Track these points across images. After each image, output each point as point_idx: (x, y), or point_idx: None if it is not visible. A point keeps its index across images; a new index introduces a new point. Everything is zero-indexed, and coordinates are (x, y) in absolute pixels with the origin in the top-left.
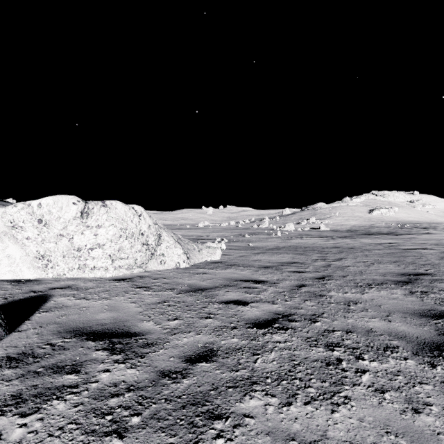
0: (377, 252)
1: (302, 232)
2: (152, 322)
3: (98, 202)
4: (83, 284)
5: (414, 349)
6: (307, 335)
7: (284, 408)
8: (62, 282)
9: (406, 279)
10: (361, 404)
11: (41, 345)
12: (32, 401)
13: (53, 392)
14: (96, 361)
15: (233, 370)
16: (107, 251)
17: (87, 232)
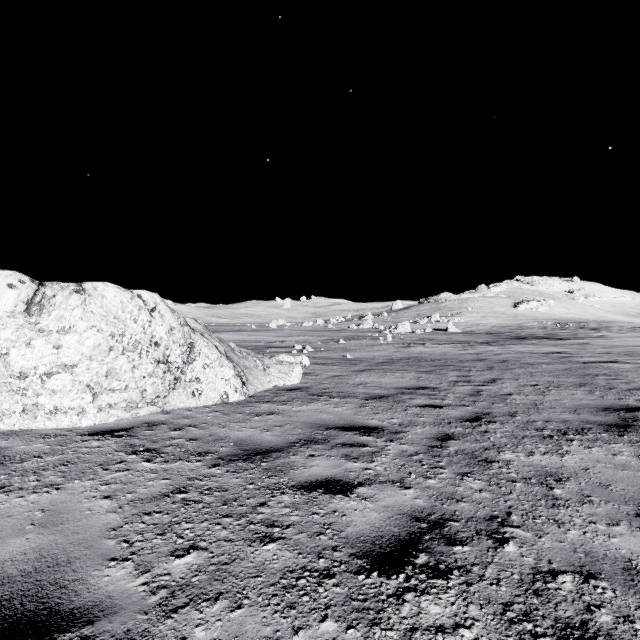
0: (545, 367)
1: (423, 335)
2: (132, 563)
3: (70, 284)
4: (22, 447)
5: None
6: (501, 594)
7: None
8: None
9: (618, 419)
10: None
11: None
12: None
13: None
14: None
15: None
16: (83, 378)
17: (39, 341)
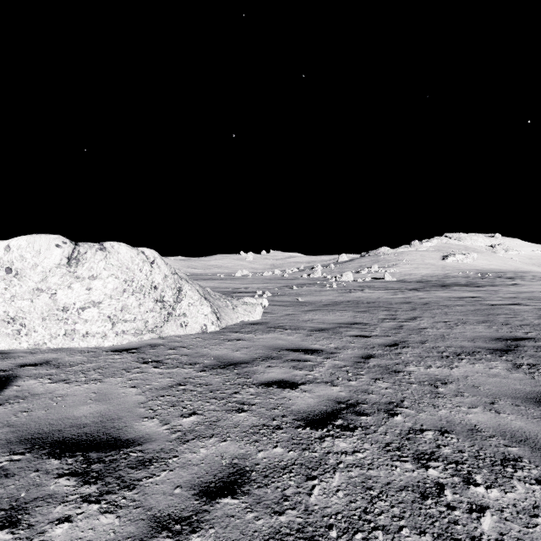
0: (458, 308)
1: (363, 283)
2: (157, 420)
3: (94, 244)
4: (68, 358)
5: None
6: (385, 439)
7: None
8: (39, 355)
9: (504, 346)
10: None
11: None
12: None
13: None
14: (53, 500)
15: (275, 511)
16: (106, 311)
17: (77, 285)
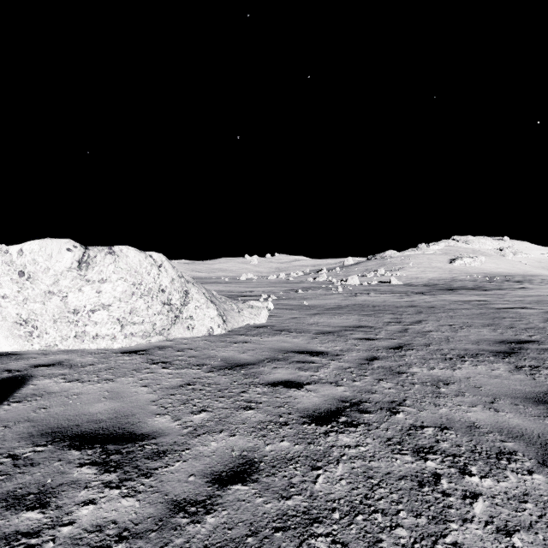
0: (464, 312)
1: (369, 286)
2: (169, 416)
3: (104, 248)
4: (80, 359)
5: (539, 456)
6: (387, 434)
7: None
8: (51, 356)
9: (507, 348)
10: None
11: None
12: None
13: None
14: (77, 485)
15: (282, 496)
16: (115, 314)
17: (87, 288)
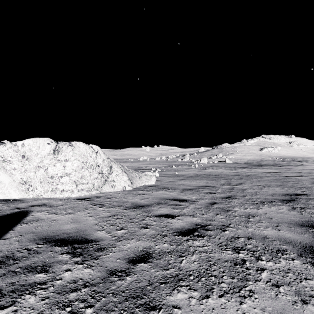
0: (266, 178)
1: (213, 164)
2: (105, 231)
3: (66, 142)
4: (55, 203)
5: (299, 252)
6: (219, 241)
7: (204, 300)
8: (39, 201)
9: (289, 198)
10: (262, 297)
11: (20, 250)
12: (9, 295)
13: (26, 288)
14: (61, 263)
15: (164, 269)
16: (73, 178)
17: (58, 164)
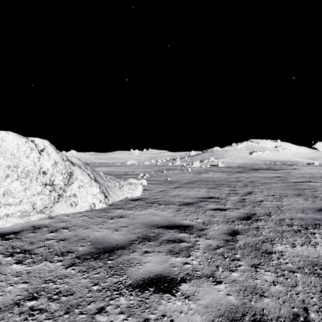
0: (275, 185)
1: (206, 168)
2: None
3: None
4: None
5: None
6: None
7: None
8: None
9: None
10: None
11: None
12: None
13: None
14: None
15: None
16: None
17: None
